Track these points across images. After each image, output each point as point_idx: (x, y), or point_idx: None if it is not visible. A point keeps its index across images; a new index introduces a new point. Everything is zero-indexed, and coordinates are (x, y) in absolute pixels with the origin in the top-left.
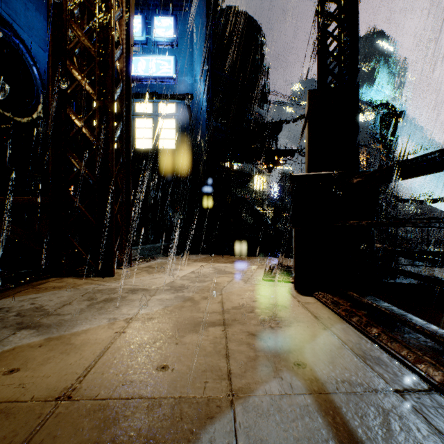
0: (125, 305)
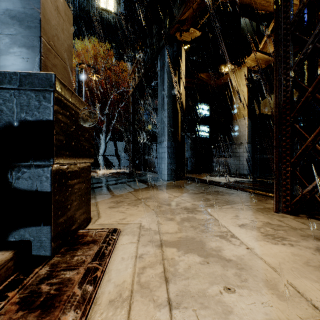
0: (192, 199)
